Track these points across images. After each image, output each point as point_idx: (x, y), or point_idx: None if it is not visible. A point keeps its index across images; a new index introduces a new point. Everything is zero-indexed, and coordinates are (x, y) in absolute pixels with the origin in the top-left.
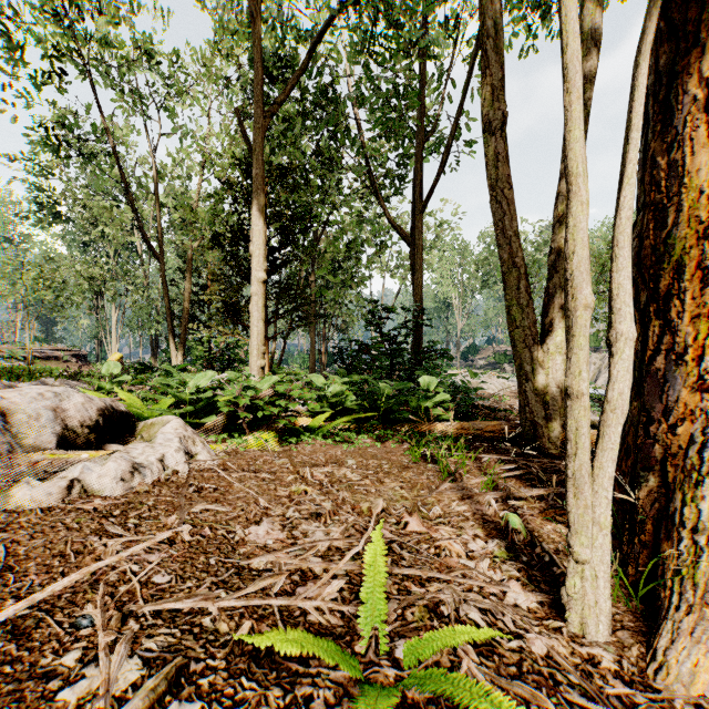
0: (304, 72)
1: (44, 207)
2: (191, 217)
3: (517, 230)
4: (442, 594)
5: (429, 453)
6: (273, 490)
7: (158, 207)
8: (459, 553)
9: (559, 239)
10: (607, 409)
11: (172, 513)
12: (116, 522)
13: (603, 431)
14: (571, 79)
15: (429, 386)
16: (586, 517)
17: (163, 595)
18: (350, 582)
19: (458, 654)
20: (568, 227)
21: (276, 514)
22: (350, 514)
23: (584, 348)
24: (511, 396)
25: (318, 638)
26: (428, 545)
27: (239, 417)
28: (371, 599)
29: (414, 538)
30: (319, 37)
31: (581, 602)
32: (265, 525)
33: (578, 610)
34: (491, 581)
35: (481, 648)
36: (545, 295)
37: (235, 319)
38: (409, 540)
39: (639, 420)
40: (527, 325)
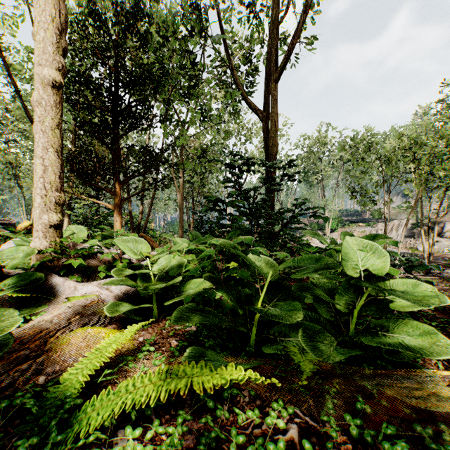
0: None
1: None
2: None
3: None
4: None
5: None
6: None
7: None
8: None
9: None
10: None
11: None
12: None
13: None
14: None
15: (370, 262)
16: None
17: None
18: None
19: None
20: None
21: None
22: None
23: None
24: None
25: None
26: None
27: None
28: None
29: None
30: None
31: None
32: None
33: None
34: None
35: None
36: None
37: (83, 179)
38: None
39: None
40: None
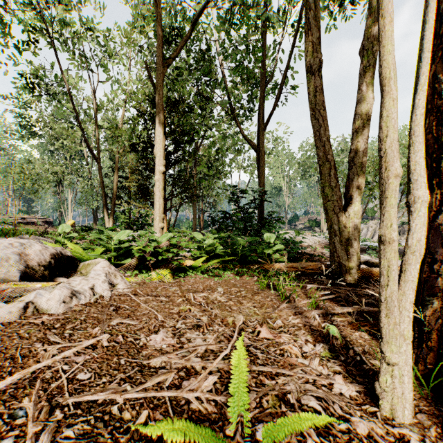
0: (189, 37)
1: (26, 128)
2: (117, 133)
3: (329, 137)
4: (288, 386)
5: (271, 283)
6: (167, 308)
7: (97, 127)
8: (297, 354)
9: (356, 143)
10: (408, 252)
11: (96, 325)
12: (57, 332)
13: (405, 268)
14: (385, 7)
15: (270, 239)
16: (395, 331)
17: (84, 389)
18: (221, 376)
19: (303, 435)
20: (383, 117)
21: (169, 326)
22: (220, 325)
23: (394, 206)
24: (319, 247)
25: (198, 426)
26: (275, 348)
27: (147, 259)
28: (237, 392)
29: (265, 343)
30: (199, 14)
31: (391, 393)
32: (161, 334)
33: (389, 399)
34: (321, 375)
35: (319, 430)
36: (347, 179)
37: (145, 198)
38: (261, 344)
39: (422, 260)
40: (336, 199)
